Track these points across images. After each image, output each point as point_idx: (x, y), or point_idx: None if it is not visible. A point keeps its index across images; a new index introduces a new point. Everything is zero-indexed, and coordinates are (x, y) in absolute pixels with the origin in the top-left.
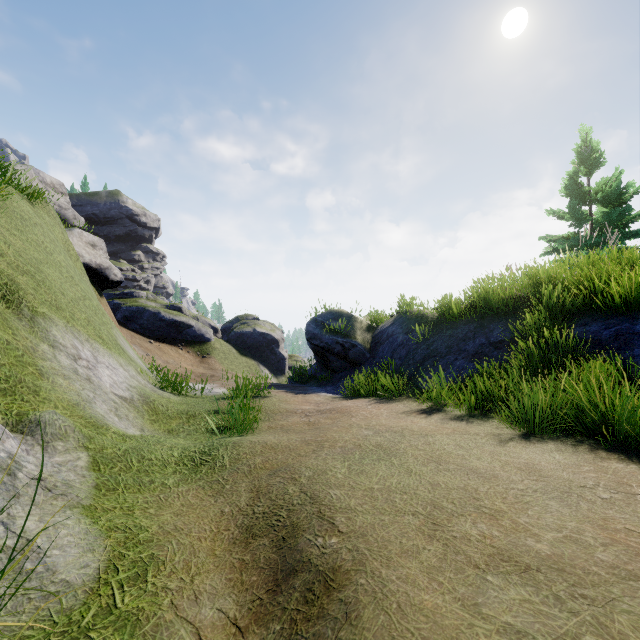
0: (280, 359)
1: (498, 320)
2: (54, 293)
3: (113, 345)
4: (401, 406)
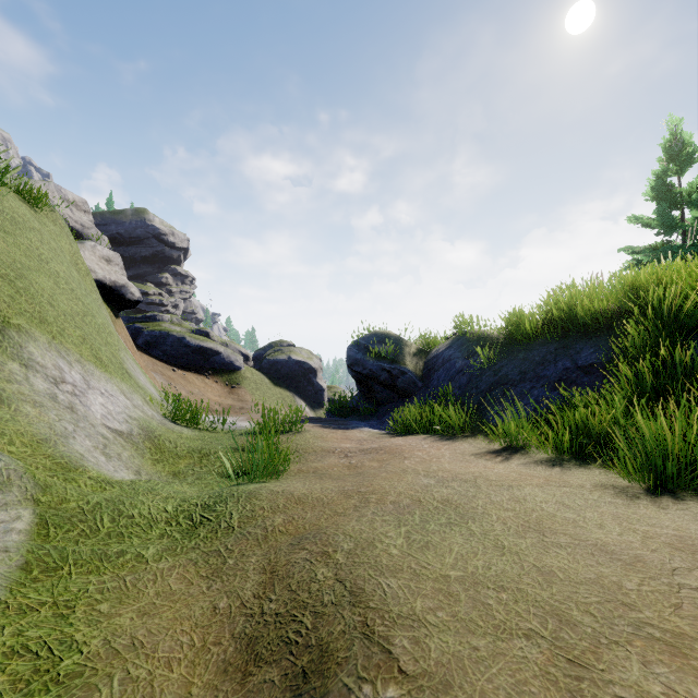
0: (318, 390)
1: (586, 339)
2: (39, 303)
3: (115, 368)
4: (466, 445)
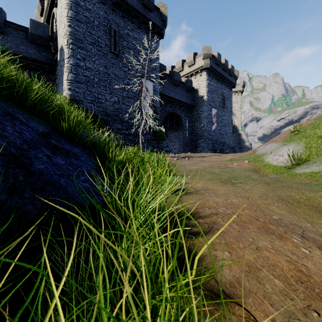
0: None
1: None
2: None
3: None
4: (184, 201)
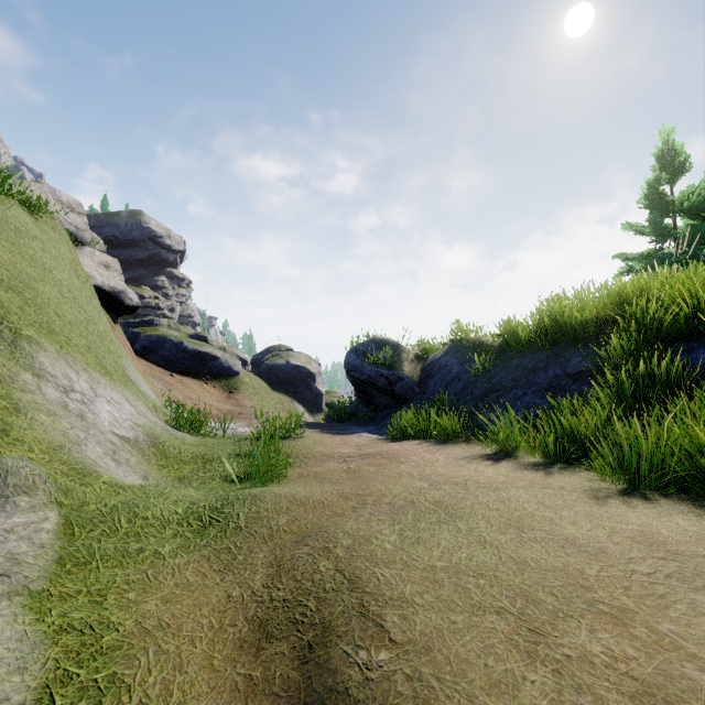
0: (316, 395)
1: (575, 347)
2: (46, 314)
3: (119, 376)
4: (460, 450)
